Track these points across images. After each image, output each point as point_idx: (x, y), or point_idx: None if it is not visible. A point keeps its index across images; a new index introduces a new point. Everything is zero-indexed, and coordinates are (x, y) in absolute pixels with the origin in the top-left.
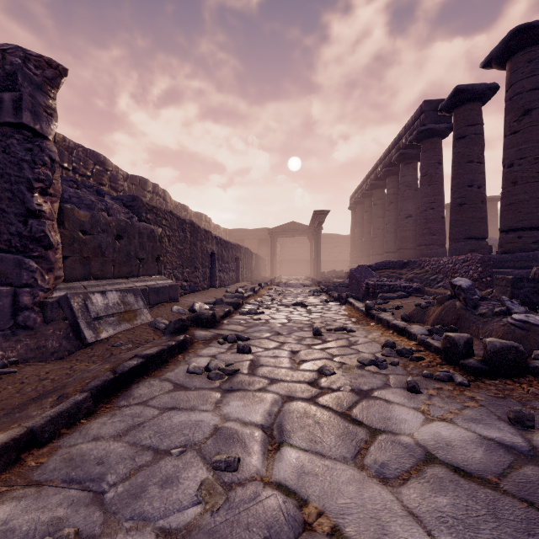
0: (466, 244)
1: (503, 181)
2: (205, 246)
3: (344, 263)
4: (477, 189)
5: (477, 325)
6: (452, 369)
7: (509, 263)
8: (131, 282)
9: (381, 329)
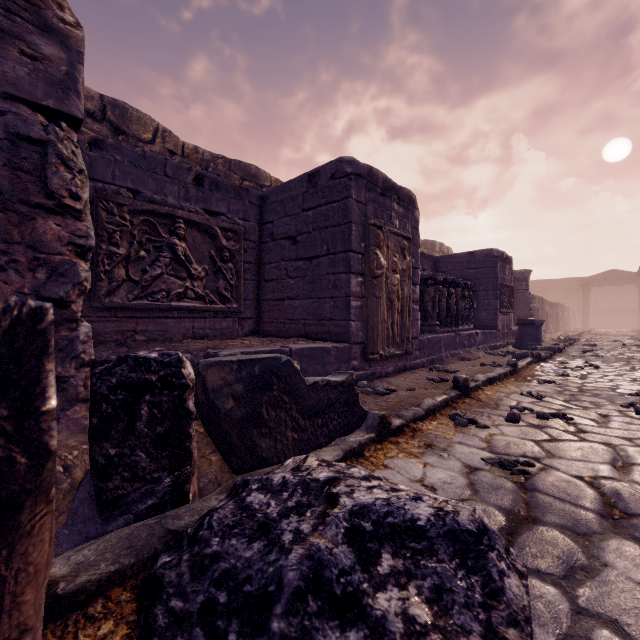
0: None
1: None
2: (545, 309)
3: None
4: None
5: None
6: None
7: None
8: None
9: None
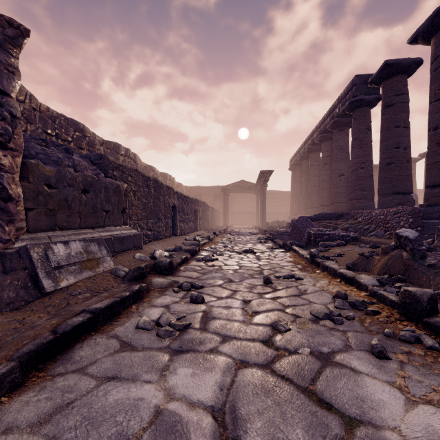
0: (393, 198)
1: (428, 142)
2: (167, 200)
3: (285, 214)
4: (404, 150)
5: (427, 276)
6: (414, 326)
7: (435, 214)
8: (97, 232)
9: (328, 277)
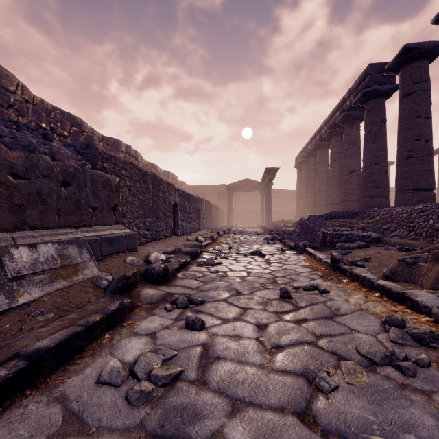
0: (413, 195)
1: None
2: (167, 197)
3: (290, 214)
4: (425, 142)
5: None
6: None
7: None
8: (80, 232)
9: (361, 289)
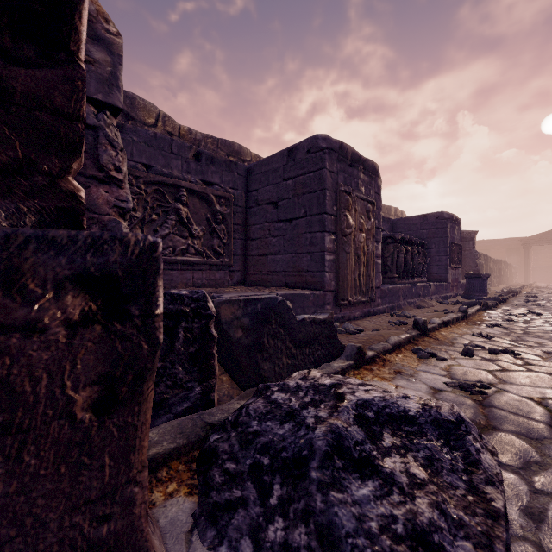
0: None
1: None
2: (489, 265)
3: None
4: None
5: None
6: None
7: None
8: None
9: None
